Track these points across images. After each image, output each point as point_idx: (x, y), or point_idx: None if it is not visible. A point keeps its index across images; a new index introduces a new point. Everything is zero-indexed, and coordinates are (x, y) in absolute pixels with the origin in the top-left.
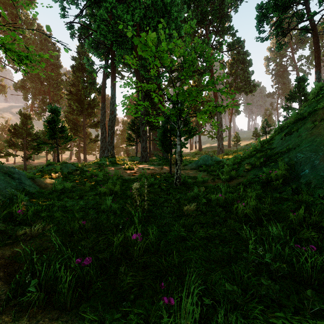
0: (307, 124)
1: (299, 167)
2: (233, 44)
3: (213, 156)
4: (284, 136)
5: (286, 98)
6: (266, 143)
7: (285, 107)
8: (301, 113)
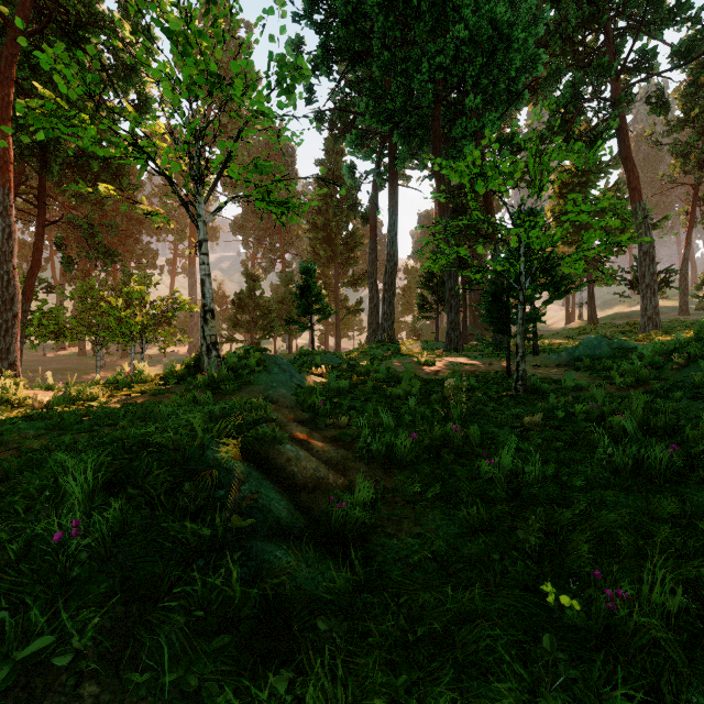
0: None
1: None
2: (691, 46)
3: (615, 337)
4: None
5: None
6: None
7: None
8: None
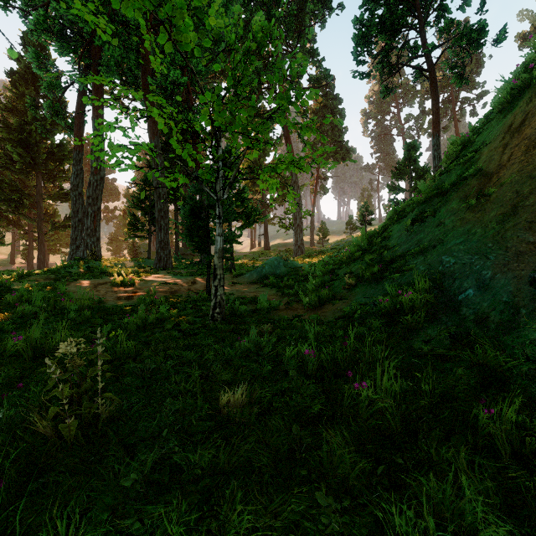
0: (452, 204)
1: (452, 283)
2: (319, 78)
3: (289, 259)
4: (410, 226)
5: (392, 172)
6: (377, 237)
7: (391, 185)
8: (436, 186)
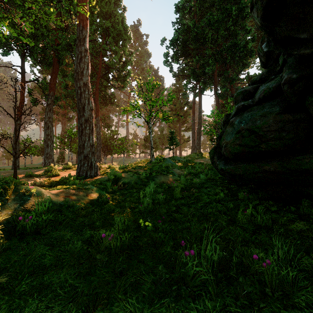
0: None
1: None
2: None
3: None
4: None
5: None
6: None
7: None
8: None
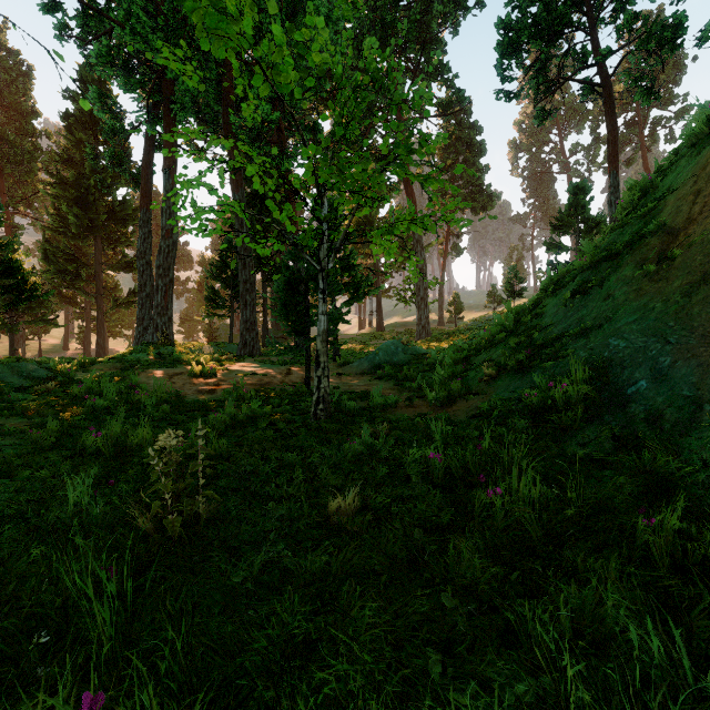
0: (625, 270)
1: (620, 373)
2: (450, 102)
3: (409, 343)
4: (570, 299)
5: (552, 225)
6: (526, 314)
7: (550, 243)
8: (605, 246)
